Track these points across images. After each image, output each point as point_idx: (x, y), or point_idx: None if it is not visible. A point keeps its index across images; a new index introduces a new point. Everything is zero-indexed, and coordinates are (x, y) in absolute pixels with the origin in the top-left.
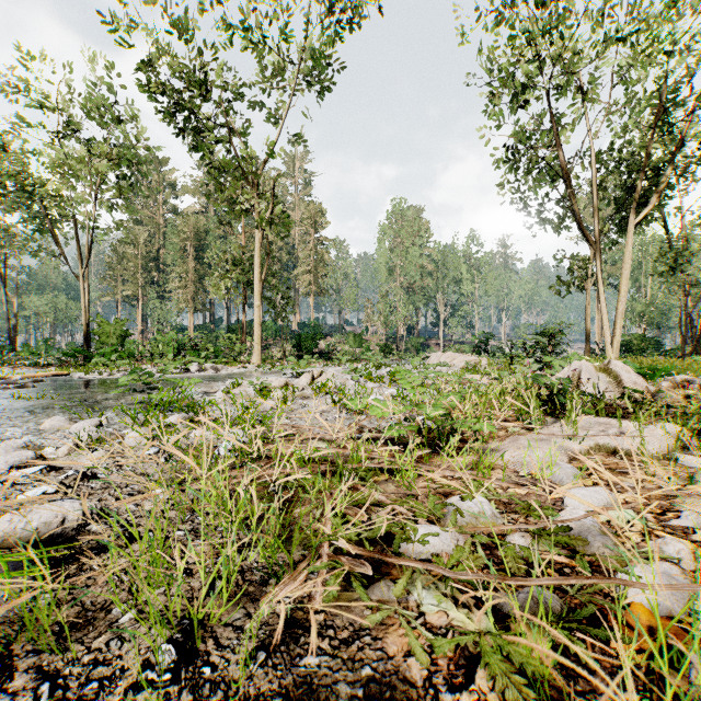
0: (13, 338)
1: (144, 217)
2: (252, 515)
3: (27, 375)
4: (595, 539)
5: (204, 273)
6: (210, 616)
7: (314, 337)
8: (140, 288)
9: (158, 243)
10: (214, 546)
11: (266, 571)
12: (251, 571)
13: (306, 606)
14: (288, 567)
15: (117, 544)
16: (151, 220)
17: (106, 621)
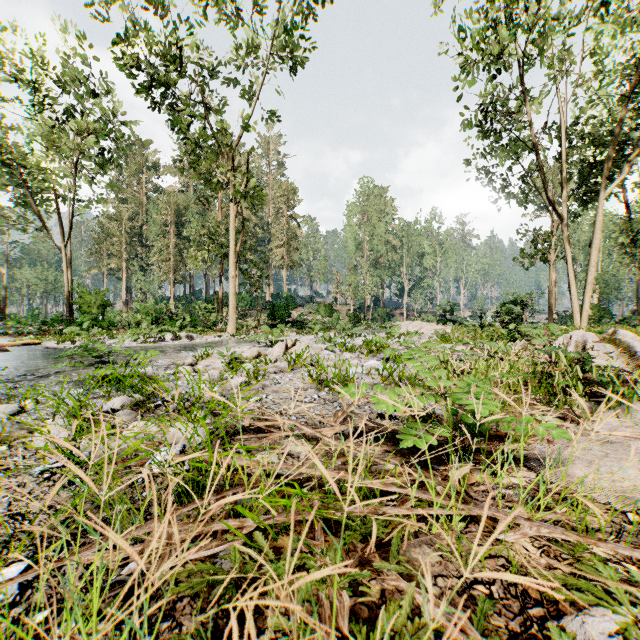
0: (3, 308)
1: (128, 195)
2: None
3: None
4: None
5: (184, 247)
6: None
7: (287, 307)
8: (124, 262)
9: (141, 220)
10: None
11: None
12: None
13: None
14: None
15: None
16: (135, 198)
17: None
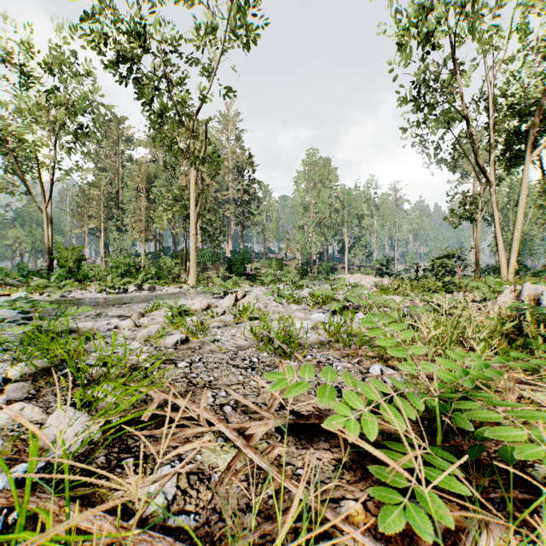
0: None
1: (106, 165)
2: None
3: None
4: None
5: (154, 210)
6: None
7: (243, 262)
8: (102, 222)
9: (117, 186)
10: None
11: None
12: None
13: None
14: None
15: None
16: (112, 167)
17: None
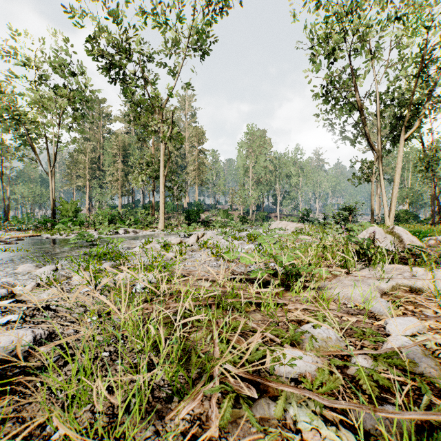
0: (7, 213)
1: (90, 136)
2: (159, 341)
3: (14, 236)
4: (420, 361)
5: (128, 171)
6: (126, 434)
7: (198, 212)
8: (88, 181)
9: (99, 152)
10: (130, 365)
11: (171, 388)
12: (159, 388)
13: (204, 426)
14: (187, 385)
15: (57, 365)
16: (95, 138)
17: (40, 438)
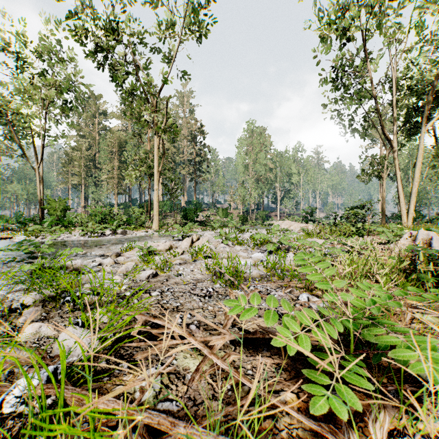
0: None
1: (85, 133)
2: None
3: None
4: None
5: (124, 169)
6: None
7: (196, 211)
8: (83, 179)
9: (95, 150)
10: None
11: None
12: None
13: None
14: None
15: None
16: (90, 135)
17: None
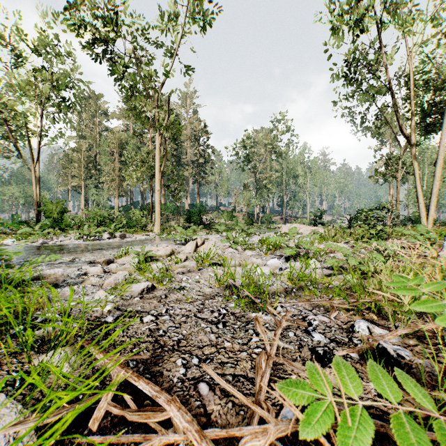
0: None
1: (86, 133)
2: None
3: None
4: None
5: (125, 170)
6: None
7: (199, 213)
8: (83, 181)
9: (95, 151)
10: None
11: None
12: None
13: None
14: None
15: None
16: (91, 136)
17: None
